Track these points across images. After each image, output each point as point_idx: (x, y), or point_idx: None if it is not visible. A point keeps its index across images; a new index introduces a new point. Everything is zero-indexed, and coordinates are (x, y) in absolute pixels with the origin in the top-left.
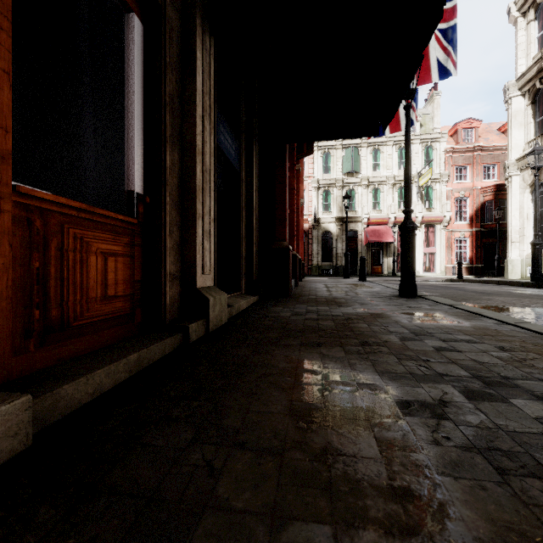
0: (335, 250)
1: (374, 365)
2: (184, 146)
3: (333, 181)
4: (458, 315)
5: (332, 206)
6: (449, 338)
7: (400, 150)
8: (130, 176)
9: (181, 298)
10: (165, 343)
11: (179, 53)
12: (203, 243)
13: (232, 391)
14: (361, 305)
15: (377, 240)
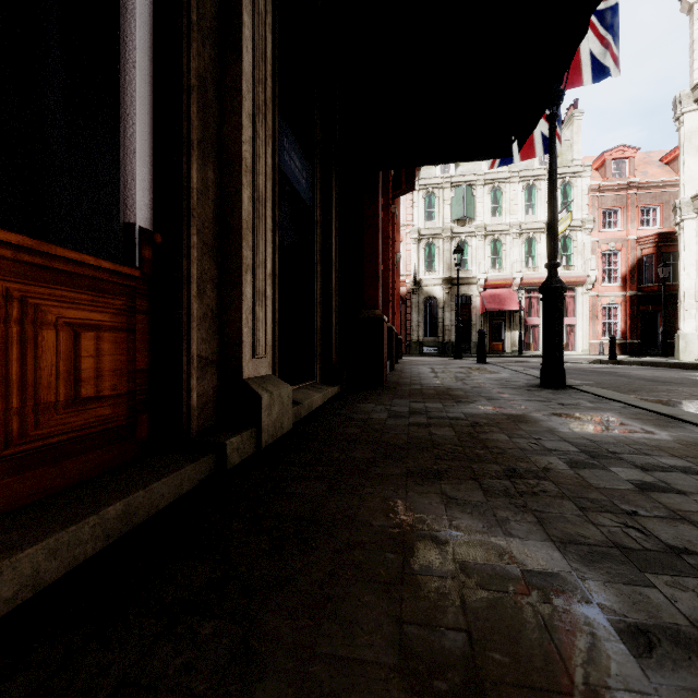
0: (441, 322)
1: (542, 523)
2: (224, 160)
3: (438, 231)
4: (642, 418)
5: (437, 264)
6: (649, 462)
7: (528, 189)
8: (128, 199)
9: (218, 394)
10: (183, 474)
11: (216, 16)
12: (253, 310)
13: (285, 590)
14: (489, 400)
15: (498, 308)
